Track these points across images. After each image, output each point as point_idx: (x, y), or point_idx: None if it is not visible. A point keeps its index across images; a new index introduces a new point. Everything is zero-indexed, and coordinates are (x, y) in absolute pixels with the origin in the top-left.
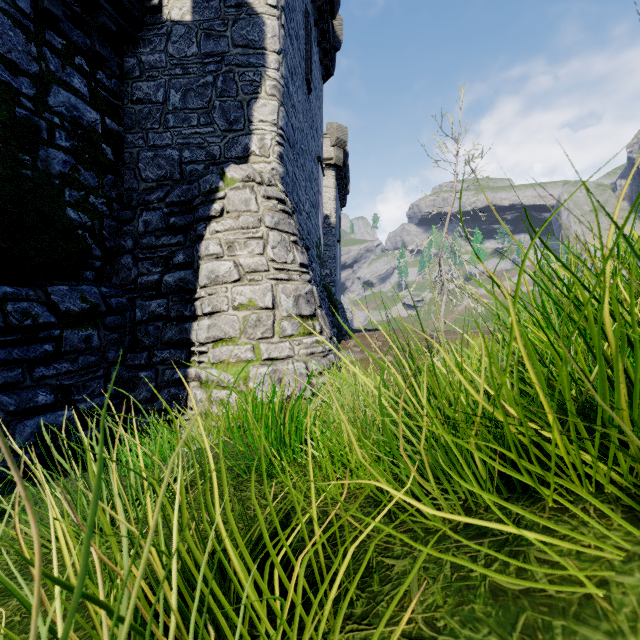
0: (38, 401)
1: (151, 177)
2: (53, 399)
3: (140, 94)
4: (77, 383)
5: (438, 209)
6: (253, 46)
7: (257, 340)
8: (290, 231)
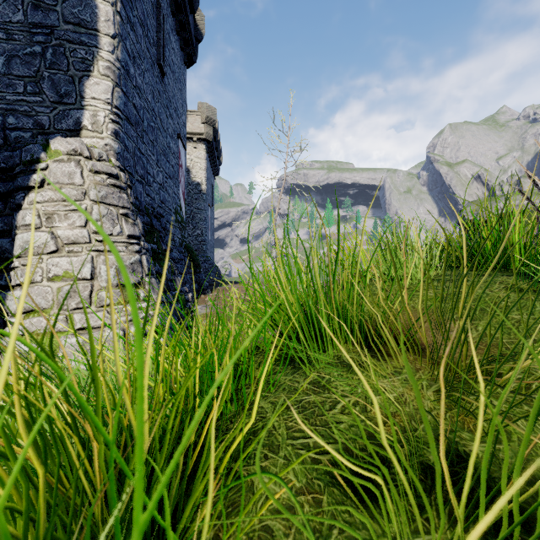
0: None
1: None
2: None
3: None
4: None
5: (270, 189)
6: (85, 26)
7: (71, 310)
8: (120, 204)
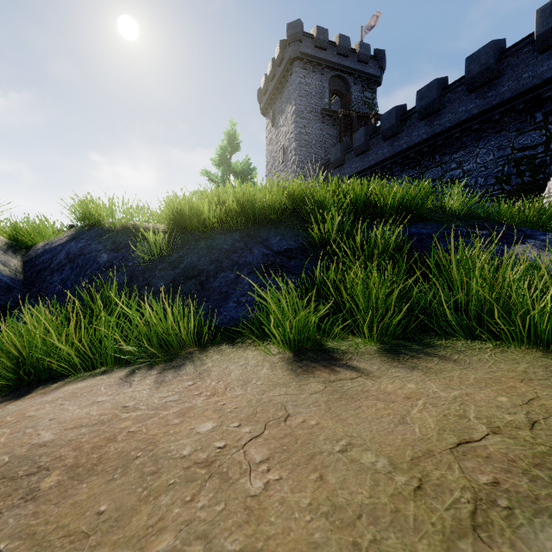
0: None
1: None
2: None
3: None
4: None
5: None
6: None
7: None
8: None
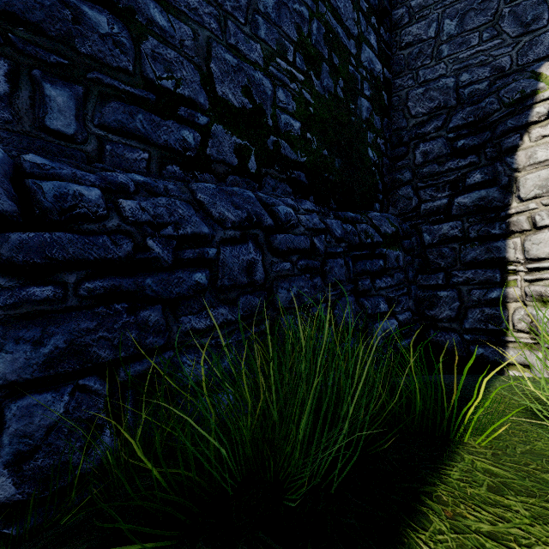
0: (380, 308)
1: (421, 112)
2: (386, 308)
3: (409, 38)
4: (394, 297)
5: None
6: None
7: None
8: None
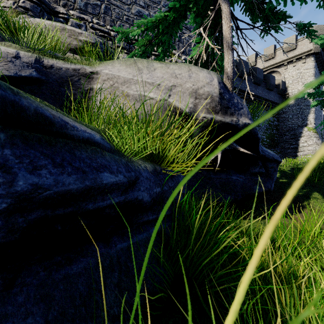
0: None
1: (285, 130)
2: None
3: (283, 116)
4: None
5: None
6: (308, 105)
7: (312, 154)
8: (317, 137)
